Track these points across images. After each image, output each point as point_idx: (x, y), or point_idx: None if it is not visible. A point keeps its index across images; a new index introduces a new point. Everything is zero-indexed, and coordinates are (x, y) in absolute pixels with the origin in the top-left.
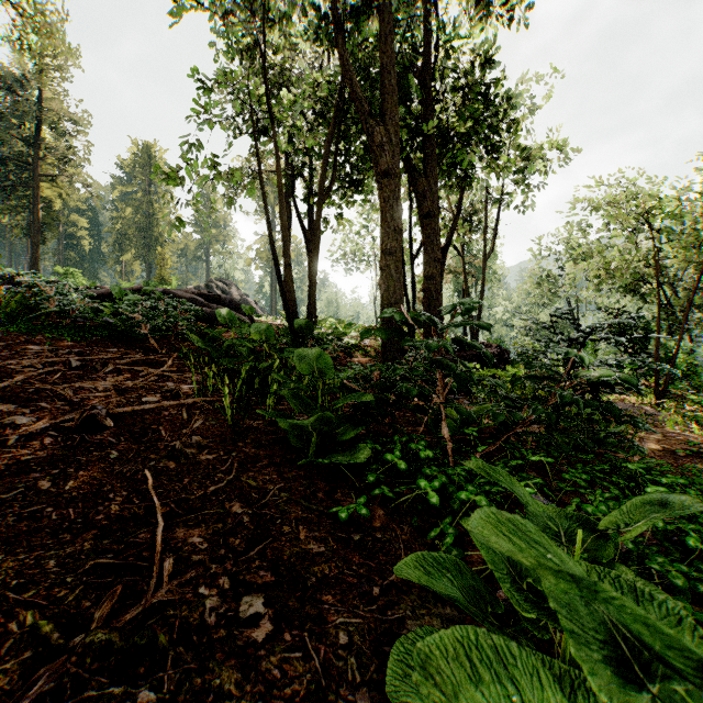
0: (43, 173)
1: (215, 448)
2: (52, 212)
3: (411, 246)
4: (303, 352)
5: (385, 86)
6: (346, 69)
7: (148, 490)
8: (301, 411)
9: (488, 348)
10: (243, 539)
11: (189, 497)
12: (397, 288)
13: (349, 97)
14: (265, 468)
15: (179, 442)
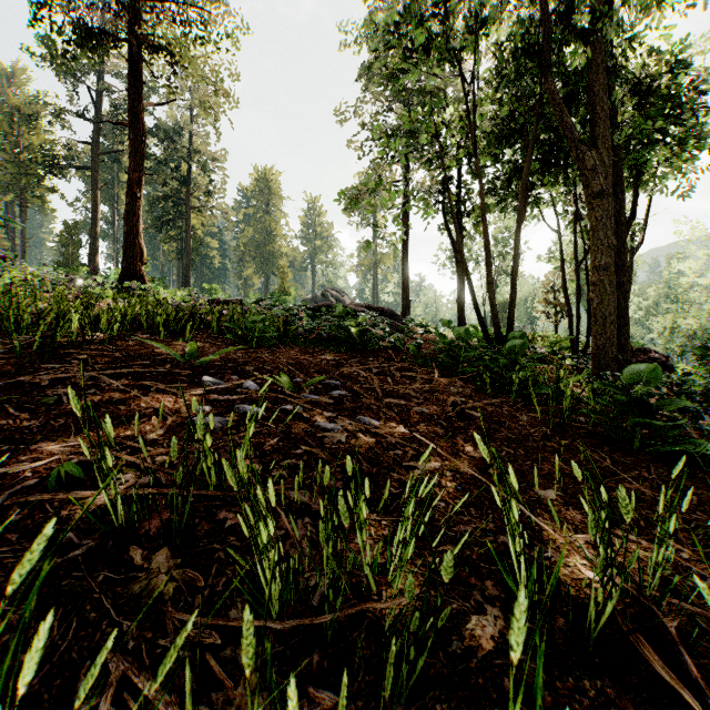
0: (191, 205)
1: (560, 436)
2: (197, 238)
3: (575, 252)
4: (639, 366)
5: (595, 112)
6: (556, 103)
7: (568, 459)
8: (632, 411)
9: (651, 354)
10: (675, 494)
11: (600, 465)
12: (610, 301)
13: (519, 115)
14: (613, 452)
15: (536, 430)
